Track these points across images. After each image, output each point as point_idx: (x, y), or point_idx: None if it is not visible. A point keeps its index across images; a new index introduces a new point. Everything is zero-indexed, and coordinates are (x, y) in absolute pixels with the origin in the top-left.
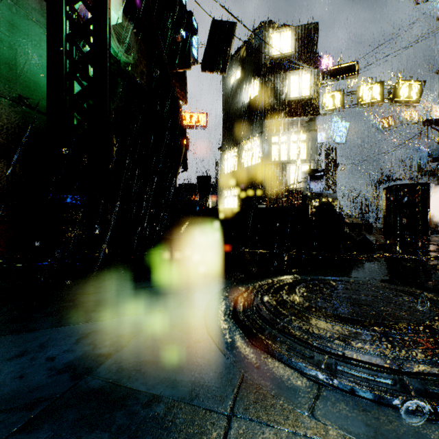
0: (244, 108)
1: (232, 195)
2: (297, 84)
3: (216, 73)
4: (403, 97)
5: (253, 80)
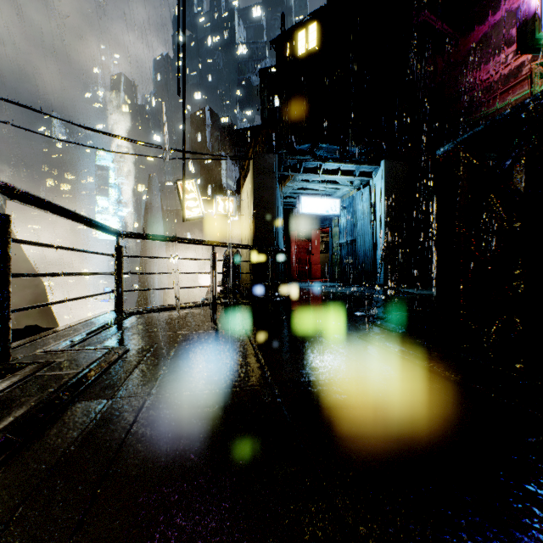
0: None
1: None
2: None
3: None
4: None
5: None
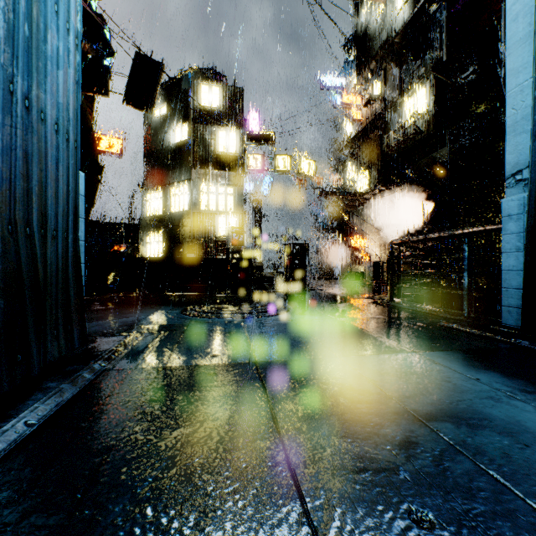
0: (171, 149)
1: (156, 241)
2: (225, 140)
3: (141, 110)
4: (305, 172)
5: (181, 123)
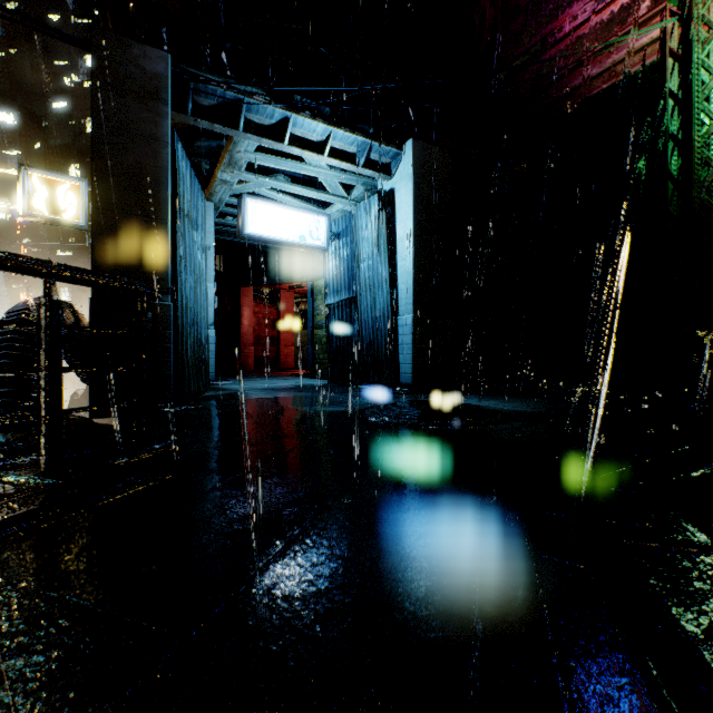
0: None
1: None
2: None
3: None
4: None
5: None
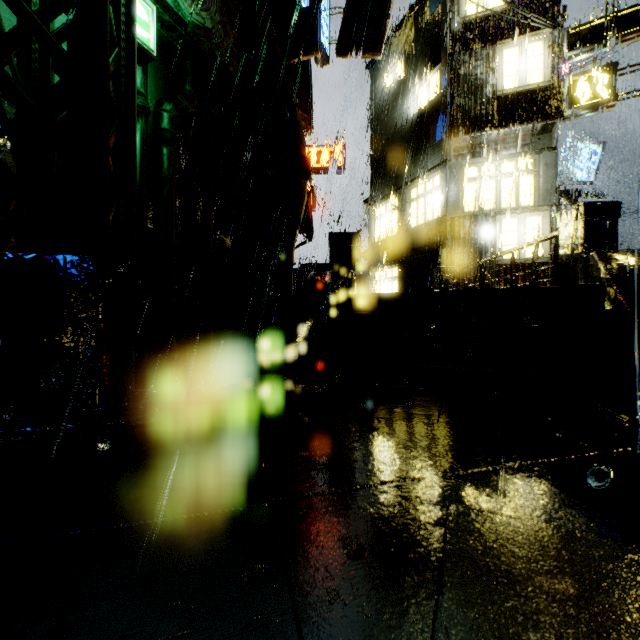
0: (411, 124)
1: (388, 278)
2: (516, 64)
3: (363, 55)
4: None
5: (428, 71)
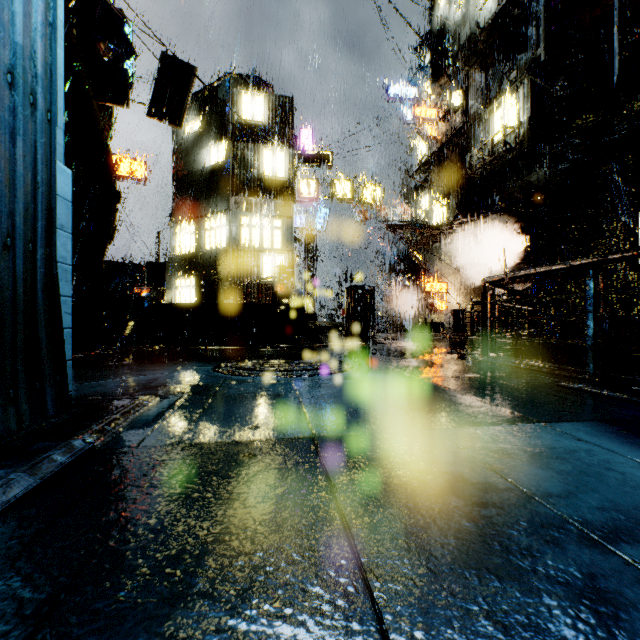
0: (206, 173)
1: (188, 286)
2: (271, 161)
3: (168, 123)
4: (369, 200)
5: (218, 140)
